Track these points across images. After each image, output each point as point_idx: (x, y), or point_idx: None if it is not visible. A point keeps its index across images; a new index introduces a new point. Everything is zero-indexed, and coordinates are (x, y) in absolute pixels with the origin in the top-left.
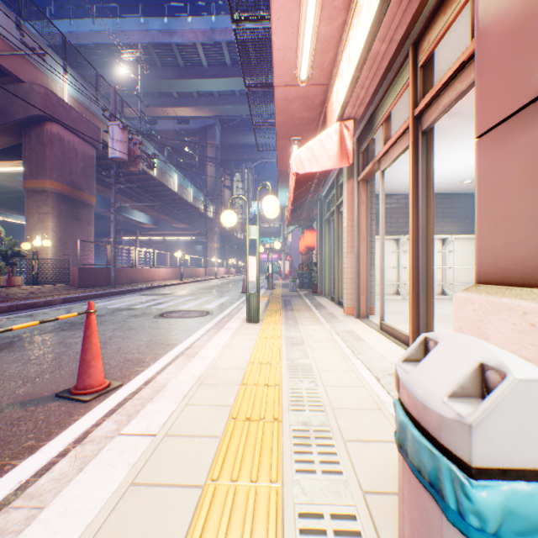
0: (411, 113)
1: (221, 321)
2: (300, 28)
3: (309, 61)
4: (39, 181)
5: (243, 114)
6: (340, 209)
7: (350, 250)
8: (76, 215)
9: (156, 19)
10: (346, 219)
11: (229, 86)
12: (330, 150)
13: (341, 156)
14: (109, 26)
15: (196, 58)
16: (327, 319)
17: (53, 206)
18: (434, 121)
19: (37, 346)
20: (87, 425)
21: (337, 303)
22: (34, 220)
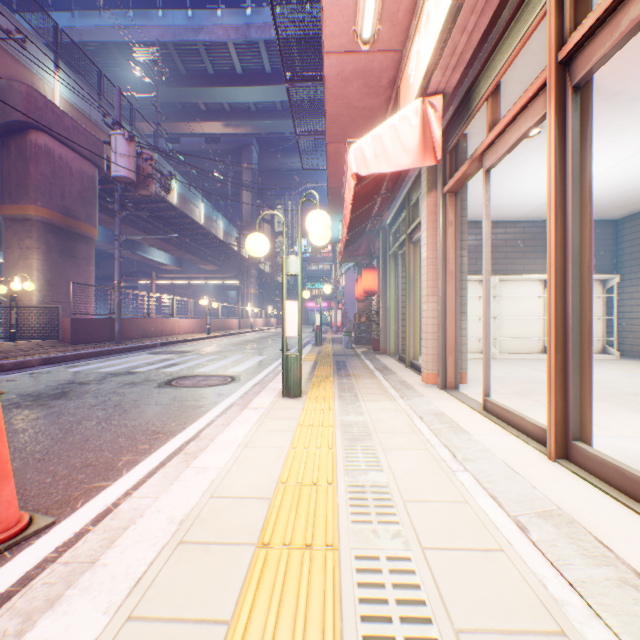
0: (553, 56)
1: (249, 392)
2: None
3: (376, 6)
4: (20, 207)
5: (285, 131)
6: (412, 238)
7: (431, 291)
8: (71, 251)
9: (178, 12)
10: (426, 248)
11: (268, 96)
12: (408, 139)
13: (424, 150)
14: (120, 20)
15: (227, 61)
16: (400, 392)
17: (39, 239)
18: (603, 59)
19: None
20: None
21: (408, 365)
22: (14, 257)
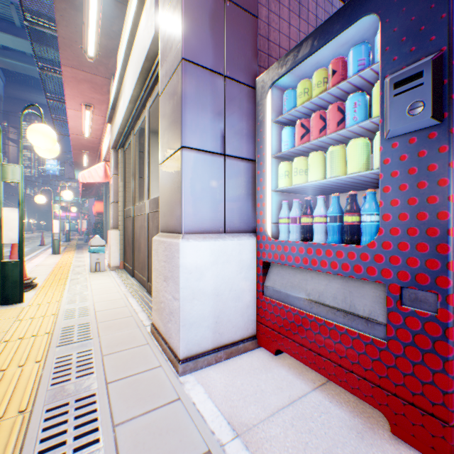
0: None
1: (32, 258)
2: (83, 124)
3: (90, 132)
4: None
5: (36, 76)
6: None
7: None
8: None
9: None
10: None
11: (19, 46)
12: (101, 174)
13: (106, 177)
14: None
15: None
16: None
17: None
18: None
19: None
20: None
21: None
22: None
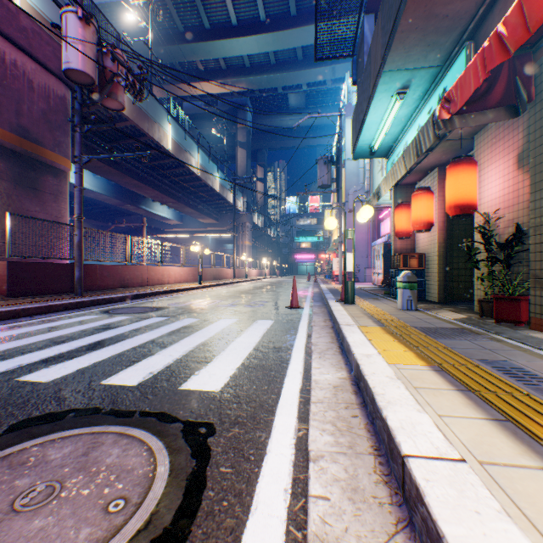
0: None
1: None
2: None
3: None
4: None
5: (278, 86)
6: None
7: None
8: (31, 182)
9: None
10: None
11: (262, 46)
12: None
13: None
14: None
15: (222, 12)
16: None
17: None
18: None
19: None
20: None
21: None
22: None
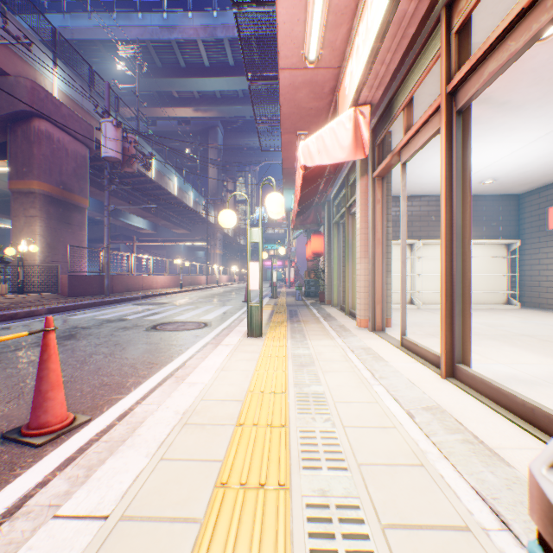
0: (444, 88)
1: (220, 334)
2: None
3: (319, 37)
4: (25, 182)
5: (246, 115)
6: (350, 211)
7: (363, 255)
8: (67, 219)
9: (155, 14)
10: (360, 221)
11: (231, 85)
12: (343, 139)
13: (356, 147)
14: (105, 21)
15: (197, 56)
16: (338, 333)
17: (41, 209)
18: (474, 95)
19: (1, 367)
20: (28, 485)
21: (348, 313)
22: (20, 224)
